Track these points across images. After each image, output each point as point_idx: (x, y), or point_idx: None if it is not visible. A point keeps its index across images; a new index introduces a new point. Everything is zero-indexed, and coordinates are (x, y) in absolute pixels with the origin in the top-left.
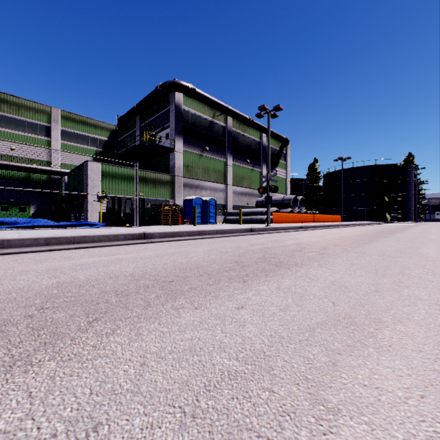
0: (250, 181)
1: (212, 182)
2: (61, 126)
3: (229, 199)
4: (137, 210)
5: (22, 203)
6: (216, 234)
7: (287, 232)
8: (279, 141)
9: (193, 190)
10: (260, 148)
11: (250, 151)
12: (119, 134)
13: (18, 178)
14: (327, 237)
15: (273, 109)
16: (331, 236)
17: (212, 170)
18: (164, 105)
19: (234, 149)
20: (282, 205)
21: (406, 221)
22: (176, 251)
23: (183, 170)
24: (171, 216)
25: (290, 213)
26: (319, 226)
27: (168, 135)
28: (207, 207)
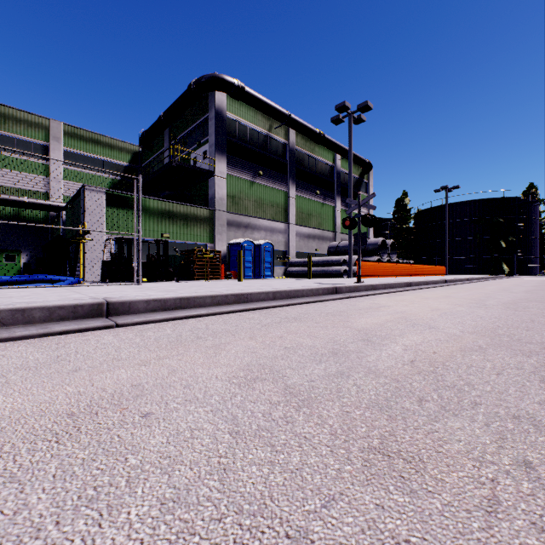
0: (320, 220)
1: (267, 220)
2: (64, 146)
3: (291, 243)
4: (139, 256)
5: (9, 249)
6: (274, 299)
7: (395, 293)
8: (359, 165)
9: (241, 231)
10: (334, 175)
11: (320, 178)
12: (144, 157)
13: (3, 215)
14: (495, 307)
15: (358, 109)
16: (493, 302)
17: (267, 204)
18: (201, 112)
19: (298, 175)
20: (366, 252)
21: (530, 273)
22: (120, 390)
23: (227, 202)
24: (209, 267)
25: (380, 262)
26: (432, 282)
27: (207, 153)
28: (260, 255)
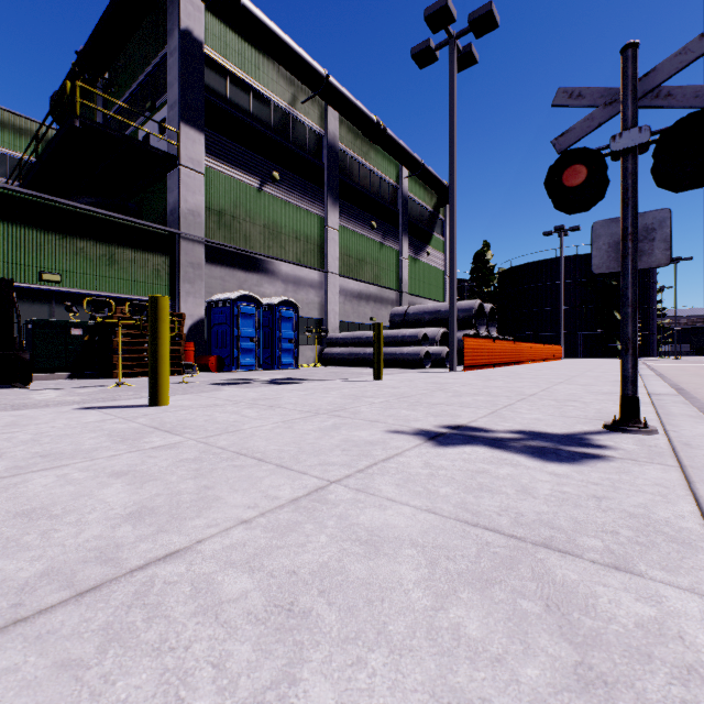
0: (377, 270)
1: (289, 263)
2: None
3: (331, 306)
4: None
5: None
6: None
7: None
8: (434, 190)
9: (238, 280)
10: (398, 202)
11: (377, 203)
12: None
13: None
14: None
15: (471, 23)
16: None
17: (289, 234)
18: (156, 46)
19: (342, 192)
20: None
21: (648, 355)
22: None
23: (206, 221)
24: None
25: (495, 340)
26: None
27: (165, 123)
28: (273, 324)
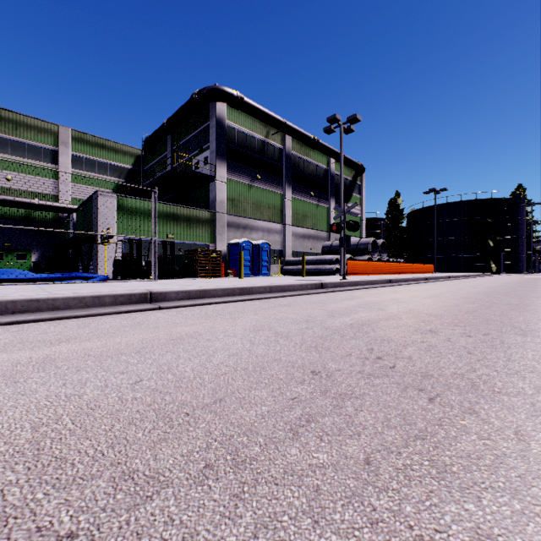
0: (315, 220)
1: (265, 221)
2: (71, 150)
3: (287, 243)
4: (155, 257)
5: (20, 248)
6: (270, 292)
7: (374, 289)
8: (352, 168)
9: (240, 232)
10: (328, 178)
11: (315, 181)
12: (147, 160)
13: (15, 216)
14: (444, 298)
15: (348, 121)
16: (447, 295)
17: (265, 206)
18: (202, 120)
19: (293, 178)
20: (357, 252)
21: (517, 271)
22: (189, 333)
23: (227, 204)
24: (211, 266)
25: (369, 261)
26: (413, 279)
27: (208, 159)
28: (258, 254)
